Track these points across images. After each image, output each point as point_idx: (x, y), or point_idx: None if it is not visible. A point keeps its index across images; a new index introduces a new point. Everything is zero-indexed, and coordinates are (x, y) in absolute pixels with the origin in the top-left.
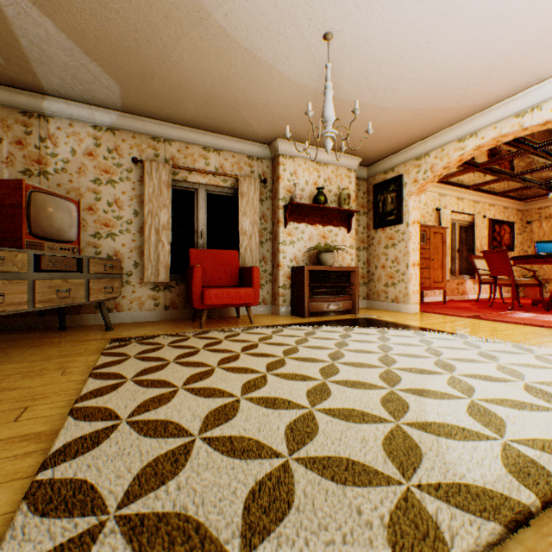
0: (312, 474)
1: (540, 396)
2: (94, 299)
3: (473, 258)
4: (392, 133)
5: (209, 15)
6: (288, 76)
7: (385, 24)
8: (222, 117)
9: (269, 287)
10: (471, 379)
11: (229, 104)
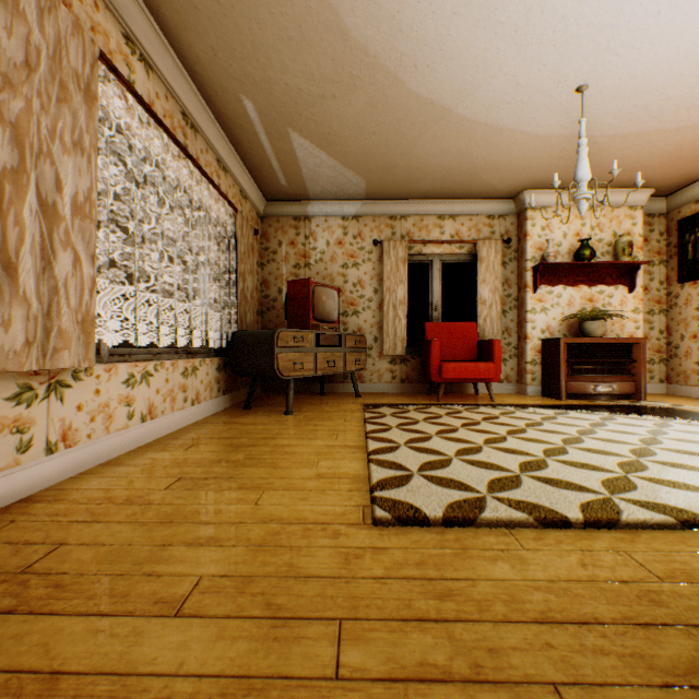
0: (536, 482)
1: None
2: (348, 369)
3: None
4: None
5: (449, 112)
6: (534, 133)
7: (659, 56)
8: (459, 184)
9: (513, 363)
10: None
11: (467, 172)
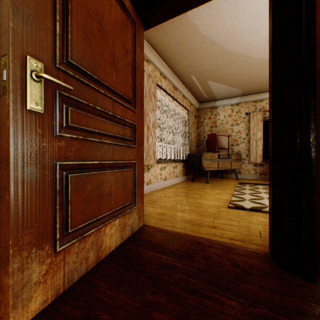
0: None
1: None
2: (232, 168)
3: None
4: None
5: None
6: None
7: None
8: None
9: None
10: None
11: None
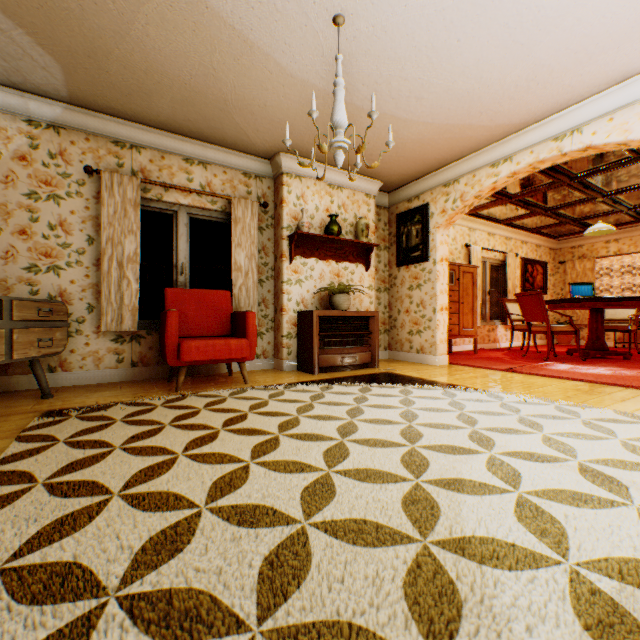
0: None
1: (599, 481)
2: (21, 357)
3: (505, 301)
4: (417, 153)
5: None
6: (290, 70)
7: (408, 10)
8: (209, 120)
9: (271, 336)
10: (514, 459)
11: (216, 103)
